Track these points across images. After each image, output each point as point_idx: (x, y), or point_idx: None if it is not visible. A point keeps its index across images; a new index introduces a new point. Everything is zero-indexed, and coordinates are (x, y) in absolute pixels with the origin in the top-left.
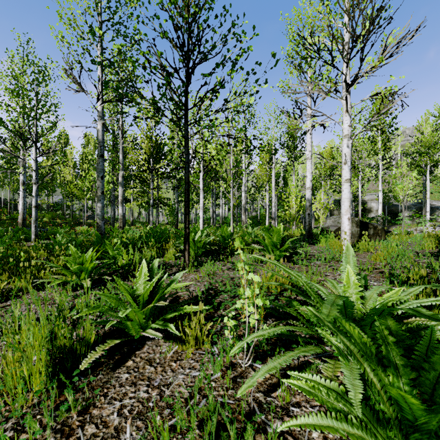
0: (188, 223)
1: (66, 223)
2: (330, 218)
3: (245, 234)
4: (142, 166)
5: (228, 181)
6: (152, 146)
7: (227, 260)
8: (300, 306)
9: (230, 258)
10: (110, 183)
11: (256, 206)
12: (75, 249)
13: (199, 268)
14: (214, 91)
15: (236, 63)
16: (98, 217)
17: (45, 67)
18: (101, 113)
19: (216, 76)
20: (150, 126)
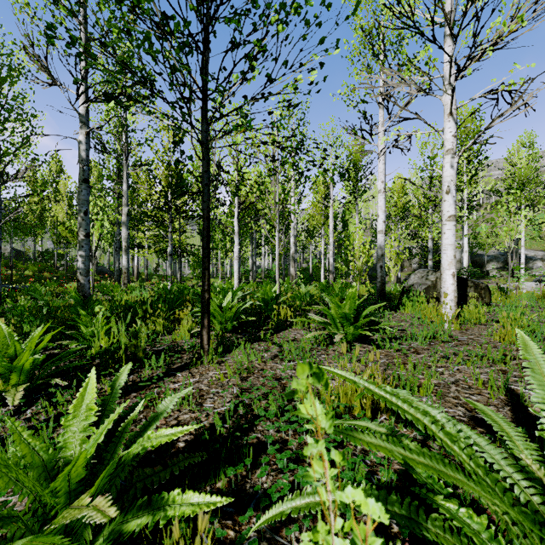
0: (207, 283)
1: (56, 277)
2: (415, 273)
3: (296, 295)
4: (157, 202)
5: (273, 221)
6: (170, 174)
7: (272, 339)
8: (456, 509)
9: (276, 335)
10: (114, 225)
11: (307, 256)
12: (8, 329)
13: (227, 355)
14: (248, 56)
15: (286, 23)
16: (80, 272)
17: (10, 56)
18: (84, 117)
19: (254, 40)
20: (169, 149)
